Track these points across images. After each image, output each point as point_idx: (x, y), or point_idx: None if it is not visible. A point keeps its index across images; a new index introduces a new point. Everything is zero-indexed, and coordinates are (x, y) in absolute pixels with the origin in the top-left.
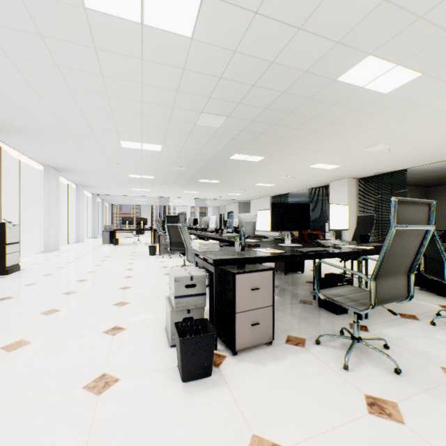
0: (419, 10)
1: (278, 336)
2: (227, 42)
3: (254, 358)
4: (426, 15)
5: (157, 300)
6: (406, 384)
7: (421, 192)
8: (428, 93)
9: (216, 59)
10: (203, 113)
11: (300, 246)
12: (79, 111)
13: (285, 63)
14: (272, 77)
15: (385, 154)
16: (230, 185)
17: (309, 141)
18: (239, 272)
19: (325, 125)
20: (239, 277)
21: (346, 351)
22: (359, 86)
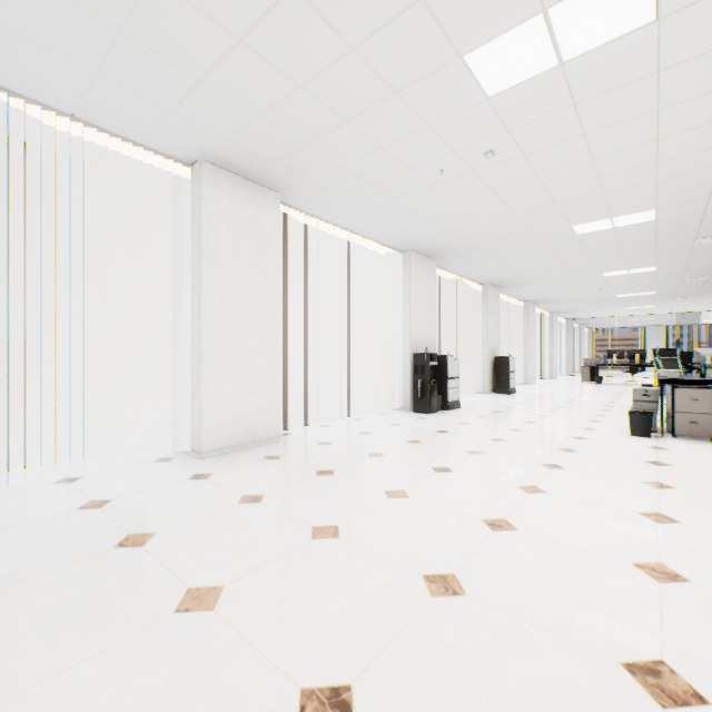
0: None
1: None
2: (691, 211)
3: (688, 441)
4: None
5: None
6: None
7: None
8: None
9: (686, 218)
10: (697, 239)
11: None
12: (563, 266)
13: None
14: None
15: None
16: None
17: None
18: (677, 387)
19: None
20: (677, 390)
21: None
22: None
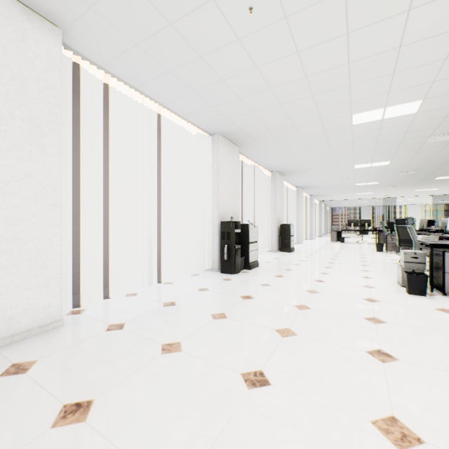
0: None
1: None
2: (446, 105)
3: None
4: None
5: (389, 273)
6: None
7: None
8: None
9: (438, 112)
10: (431, 136)
11: None
12: (331, 158)
13: None
14: None
15: None
16: None
17: None
18: (447, 251)
19: None
20: (447, 254)
21: None
22: None
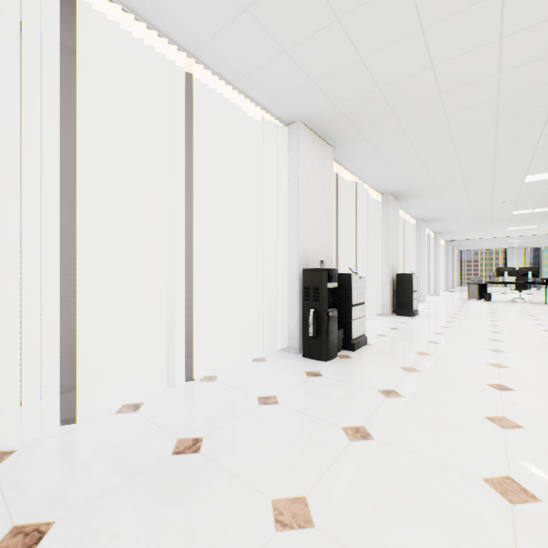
0: None
1: None
2: None
3: None
4: None
5: None
6: None
7: None
8: None
9: None
10: None
11: None
12: (490, 162)
13: None
14: None
15: None
16: None
17: None
18: None
19: None
20: None
21: None
22: None
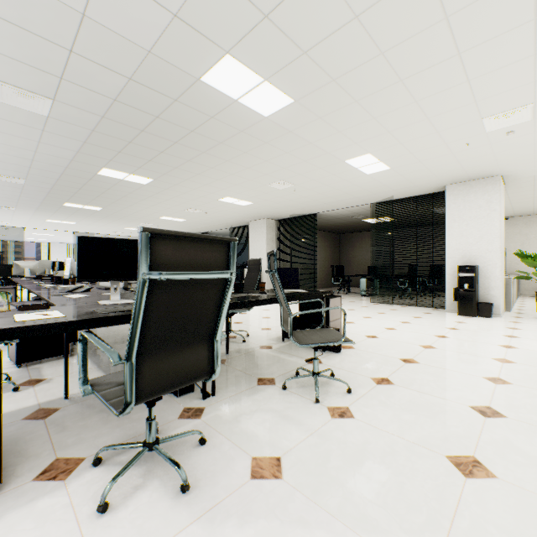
0: (261, 3)
1: (34, 465)
2: None
3: None
4: (272, 16)
5: None
6: (184, 510)
7: (336, 238)
8: (309, 128)
9: None
10: None
11: (130, 303)
12: None
13: (108, 24)
14: (99, 45)
15: (293, 194)
16: (122, 215)
17: (203, 165)
18: None
19: (214, 146)
20: None
21: (114, 477)
22: (232, 97)
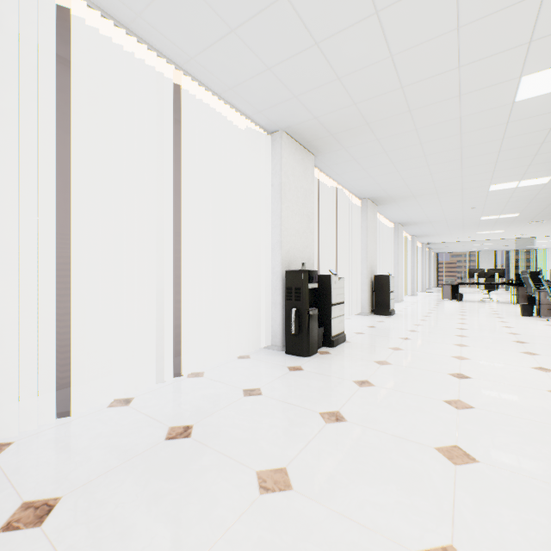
0: None
1: None
2: None
3: None
4: None
5: None
6: None
7: None
8: None
9: None
10: None
11: None
12: (458, 172)
13: None
14: None
15: None
16: None
17: None
18: None
19: None
20: None
21: None
22: None
